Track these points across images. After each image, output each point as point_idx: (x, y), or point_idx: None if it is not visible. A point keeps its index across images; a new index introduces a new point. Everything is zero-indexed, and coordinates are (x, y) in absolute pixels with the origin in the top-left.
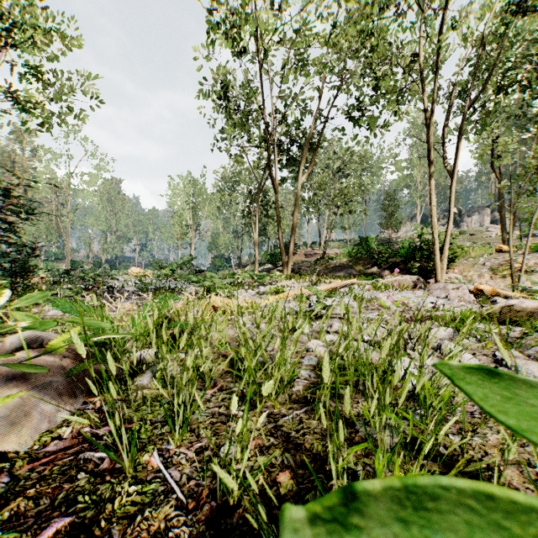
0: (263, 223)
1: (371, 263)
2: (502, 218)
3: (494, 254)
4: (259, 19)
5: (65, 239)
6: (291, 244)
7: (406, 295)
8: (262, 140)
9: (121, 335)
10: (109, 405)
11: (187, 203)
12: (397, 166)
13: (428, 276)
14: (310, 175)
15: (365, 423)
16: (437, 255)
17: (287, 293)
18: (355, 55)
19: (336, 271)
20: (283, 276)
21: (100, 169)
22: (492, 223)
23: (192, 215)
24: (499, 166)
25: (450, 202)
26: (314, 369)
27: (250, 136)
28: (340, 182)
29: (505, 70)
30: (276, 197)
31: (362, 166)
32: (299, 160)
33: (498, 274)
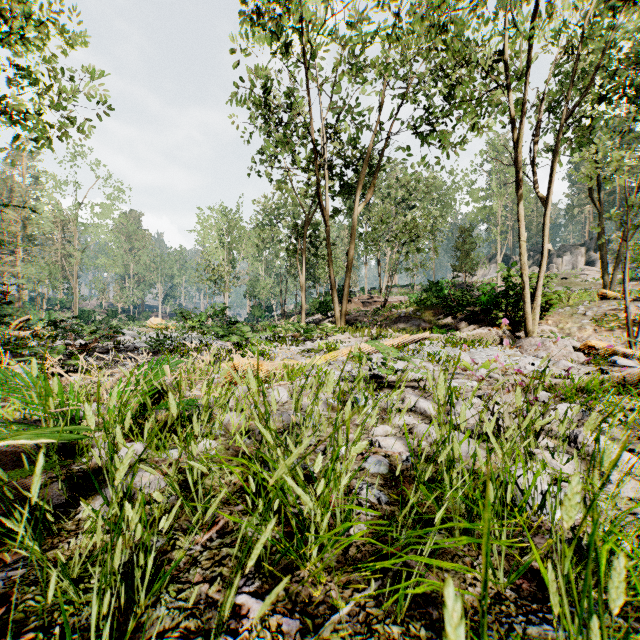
0: (312, 264)
1: (443, 313)
2: (603, 257)
3: (597, 301)
4: (305, 5)
5: (72, 283)
6: (345, 289)
7: (493, 353)
8: (310, 162)
9: (37, 439)
10: (5, 575)
11: (220, 241)
12: (473, 196)
13: (515, 329)
14: (368, 206)
15: (501, 636)
16: (528, 302)
17: (340, 351)
18: (425, 54)
19: (401, 323)
20: (336, 329)
21: (114, 199)
22: (587, 264)
23: (225, 255)
24: (600, 195)
25: (544, 236)
26: (385, 483)
27: (296, 157)
28: (404, 215)
29: (612, 72)
30: (328, 232)
31: (431, 196)
32: (355, 187)
33: (603, 326)
